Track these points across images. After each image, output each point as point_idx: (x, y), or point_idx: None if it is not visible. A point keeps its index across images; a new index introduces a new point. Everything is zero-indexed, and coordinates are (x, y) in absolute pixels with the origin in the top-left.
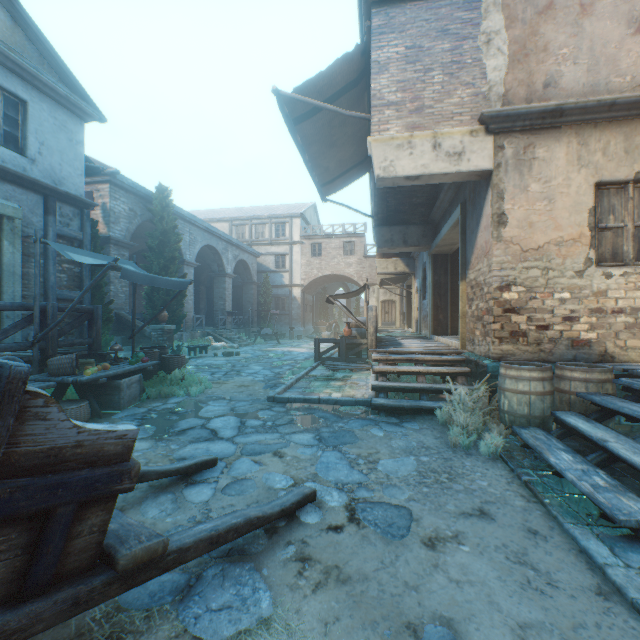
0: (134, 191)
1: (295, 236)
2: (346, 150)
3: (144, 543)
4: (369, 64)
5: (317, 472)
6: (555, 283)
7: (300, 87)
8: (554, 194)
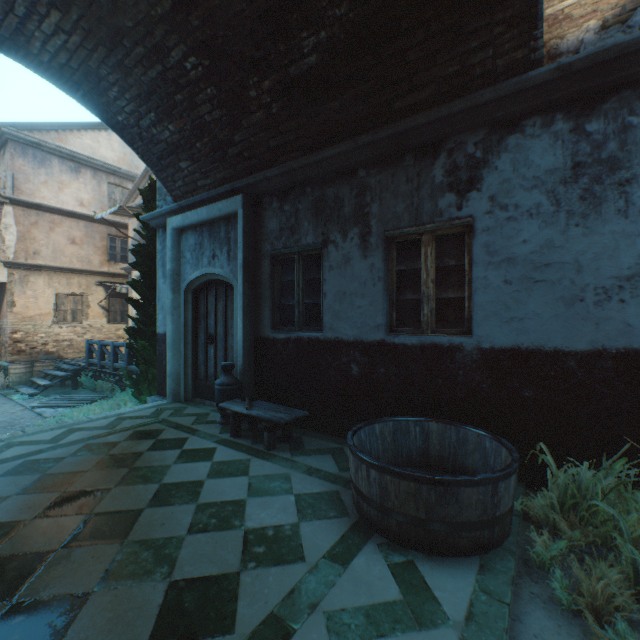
0: None
1: None
2: None
3: None
4: None
5: None
6: (40, 330)
7: None
8: (39, 296)
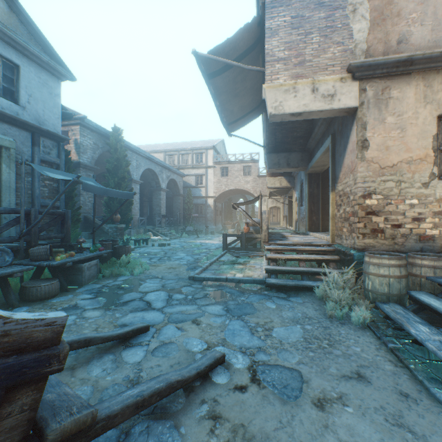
0: (97, 130)
1: (209, 162)
2: (246, 98)
3: (74, 415)
4: (263, 32)
5: (225, 338)
6: (406, 192)
7: (212, 50)
8: (405, 124)
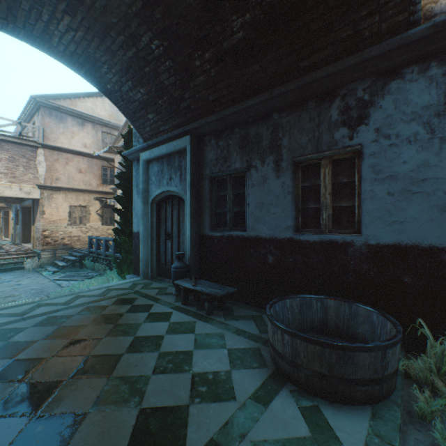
0: None
1: None
2: None
3: None
4: None
5: None
6: (60, 230)
7: None
8: (59, 207)
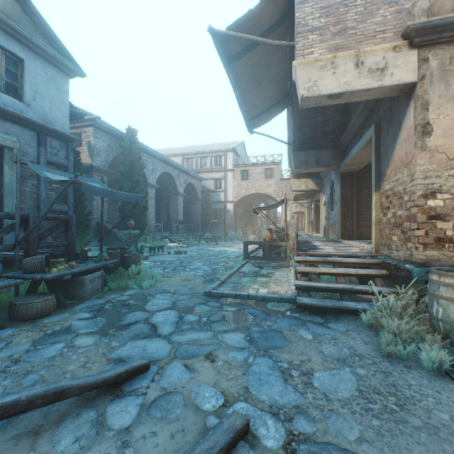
0: (111, 132)
1: (229, 165)
2: (270, 88)
3: None
4: (292, 4)
5: (249, 386)
6: None
7: (232, 26)
8: None
